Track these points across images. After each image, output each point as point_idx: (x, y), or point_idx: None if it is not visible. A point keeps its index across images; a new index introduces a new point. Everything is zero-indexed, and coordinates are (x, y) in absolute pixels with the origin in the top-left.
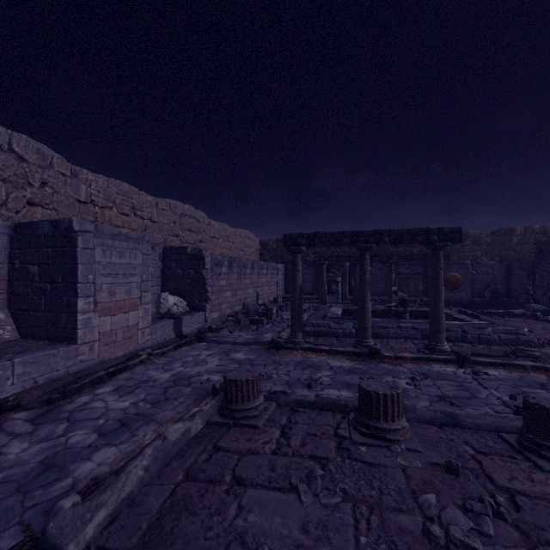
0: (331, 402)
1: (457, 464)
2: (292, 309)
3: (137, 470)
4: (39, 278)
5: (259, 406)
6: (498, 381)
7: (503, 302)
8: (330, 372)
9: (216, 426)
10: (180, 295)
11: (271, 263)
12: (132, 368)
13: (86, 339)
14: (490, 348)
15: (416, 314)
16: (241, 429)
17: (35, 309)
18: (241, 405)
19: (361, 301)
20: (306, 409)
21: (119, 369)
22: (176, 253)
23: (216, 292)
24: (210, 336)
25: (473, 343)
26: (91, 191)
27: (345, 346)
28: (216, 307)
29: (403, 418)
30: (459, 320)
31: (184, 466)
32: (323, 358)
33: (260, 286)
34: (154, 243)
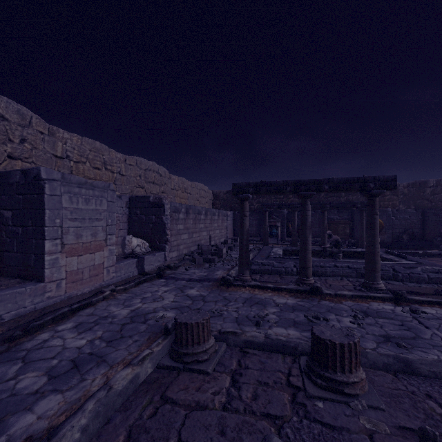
0: (280, 344)
1: (434, 433)
2: (240, 250)
3: (73, 432)
4: (12, 222)
5: (209, 349)
6: (437, 320)
7: (419, 244)
8: (276, 309)
9: (165, 370)
10: (143, 237)
11: (221, 210)
12: (96, 303)
13: (53, 278)
14: (420, 286)
15: (347, 254)
16: (190, 374)
17: (8, 250)
18: (191, 348)
19: (302, 243)
20: (255, 350)
21: (83, 305)
22: (140, 201)
23: (175, 235)
24: (168, 273)
25: (403, 281)
26: (67, 147)
27: (288, 284)
28: (174, 247)
29: (360, 369)
30: (387, 259)
31: (127, 422)
32: (269, 295)
33: (213, 230)
34: (122, 193)
